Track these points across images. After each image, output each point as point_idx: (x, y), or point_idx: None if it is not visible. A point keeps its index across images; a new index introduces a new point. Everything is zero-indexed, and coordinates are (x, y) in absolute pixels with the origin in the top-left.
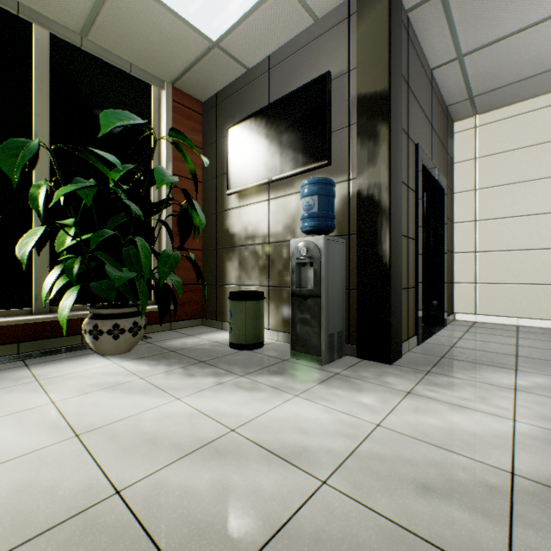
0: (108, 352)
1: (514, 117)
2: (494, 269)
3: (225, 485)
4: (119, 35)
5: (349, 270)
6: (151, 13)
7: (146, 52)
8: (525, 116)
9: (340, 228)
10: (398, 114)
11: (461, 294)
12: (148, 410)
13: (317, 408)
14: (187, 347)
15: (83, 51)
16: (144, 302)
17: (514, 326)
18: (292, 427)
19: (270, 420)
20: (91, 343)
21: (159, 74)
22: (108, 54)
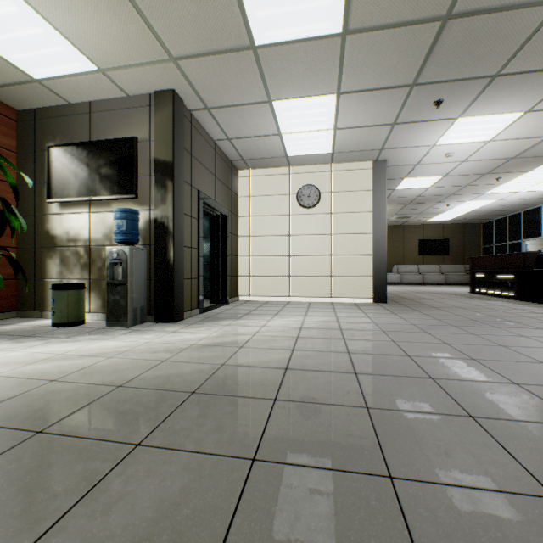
0: None
1: (268, 176)
2: (259, 267)
3: (59, 365)
4: None
5: (151, 268)
6: None
7: None
8: (273, 177)
9: (145, 240)
10: (181, 175)
11: (243, 283)
12: None
13: (117, 342)
14: (7, 331)
15: None
16: None
17: (267, 302)
18: (99, 349)
19: (86, 349)
20: None
21: None
22: None
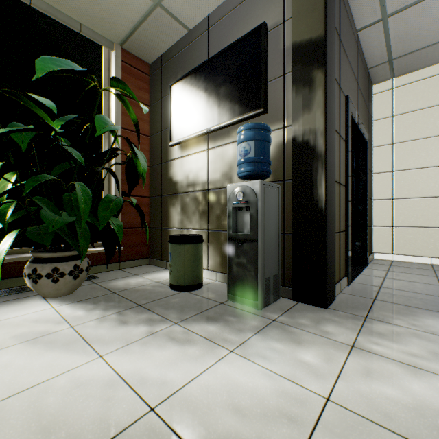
0: (48, 295)
1: (428, 78)
2: (409, 213)
3: None
4: None
5: (284, 215)
6: None
7: (93, 11)
8: (438, 77)
9: (275, 174)
10: (332, 61)
11: (379, 236)
12: (61, 374)
13: (254, 371)
14: (129, 288)
15: (33, 9)
16: (84, 246)
17: (429, 265)
18: (224, 403)
19: (200, 391)
20: (31, 287)
21: (108, 35)
22: (57, 13)
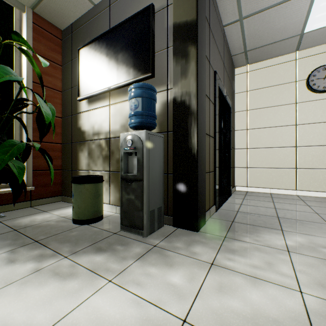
0: None
1: (268, 67)
2: (257, 159)
3: None
4: None
5: (168, 159)
6: None
7: None
8: (274, 67)
9: (161, 126)
10: (203, 41)
11: (239, 174)
12: None
13: (125, 299)
14: (33, 224)
15: None
16: None
17: (269, 194)
18: None
19: None
20: None
21: None
22: None
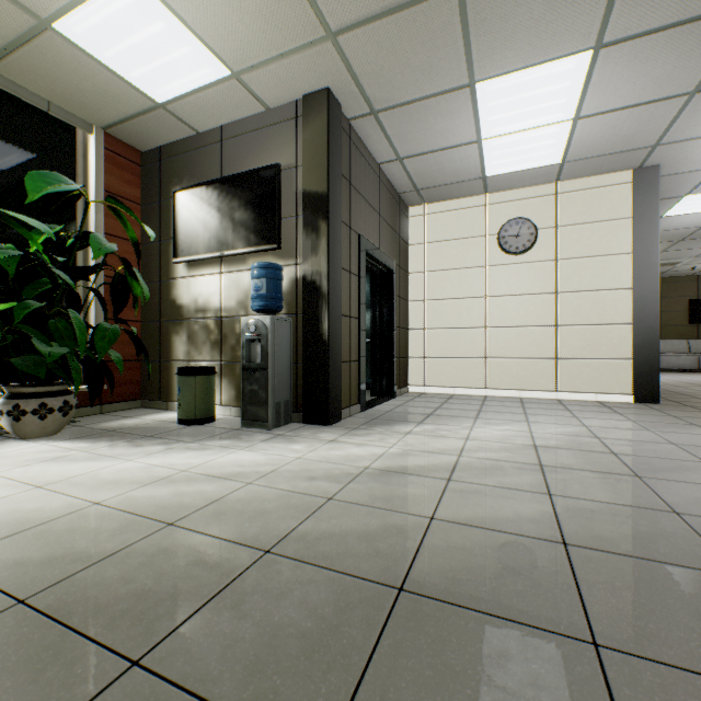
0: (31, 435)
1: (452, 211)
2: (438, 344)
3: (180, 492)
4: (38, 75)
5: (297, 346)
6: (85, 66)
7: (73, 95)
8: (460, 212)
9: (289, 307)
10: (337, 212)
11: (414, 367)
12: (102, 468)
13: (256, 454)
14: (128, 427)
15: None
16: (77, 379)
17: (451, 395)
18: (233, 465)
19: (216, 463)
20: (9, 426)
21: (87, 117)
22: (18, 88)
